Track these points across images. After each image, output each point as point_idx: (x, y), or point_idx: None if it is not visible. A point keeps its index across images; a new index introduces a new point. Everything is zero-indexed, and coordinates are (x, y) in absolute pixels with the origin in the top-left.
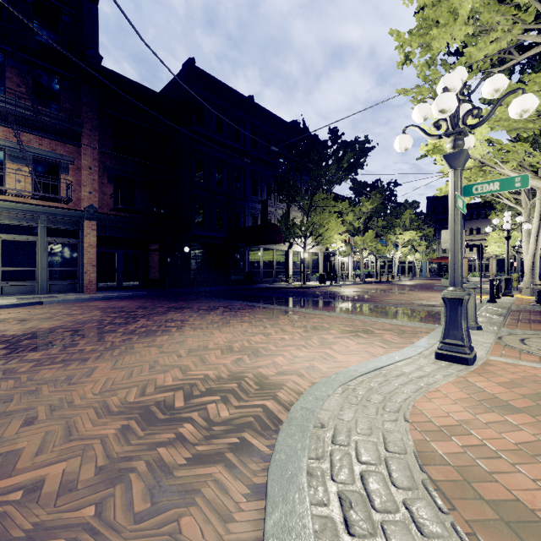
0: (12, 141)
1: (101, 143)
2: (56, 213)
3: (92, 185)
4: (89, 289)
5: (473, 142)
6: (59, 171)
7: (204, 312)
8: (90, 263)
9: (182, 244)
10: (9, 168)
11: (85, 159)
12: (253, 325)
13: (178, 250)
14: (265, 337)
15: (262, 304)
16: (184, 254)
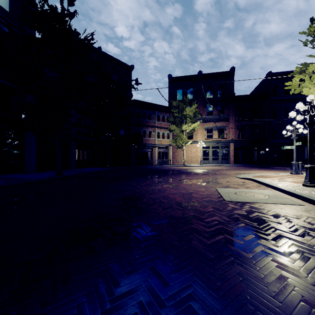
0: (214, 126)
1: (234, 118)
2: (223, 142)
3: (232, 132)
4: (231, 163)
5: (306, 131)
6: (224, 130)
7: (261, 169)
8: (231, 155)
9: (265, 147)
10: (214, 133)
11: (230, 125)
12: (269, 171)
13: (263, 150)
14: (267, 172)
15: (287, 170)
16: (266, 151)
